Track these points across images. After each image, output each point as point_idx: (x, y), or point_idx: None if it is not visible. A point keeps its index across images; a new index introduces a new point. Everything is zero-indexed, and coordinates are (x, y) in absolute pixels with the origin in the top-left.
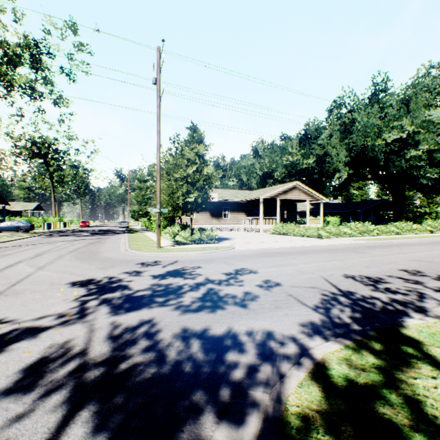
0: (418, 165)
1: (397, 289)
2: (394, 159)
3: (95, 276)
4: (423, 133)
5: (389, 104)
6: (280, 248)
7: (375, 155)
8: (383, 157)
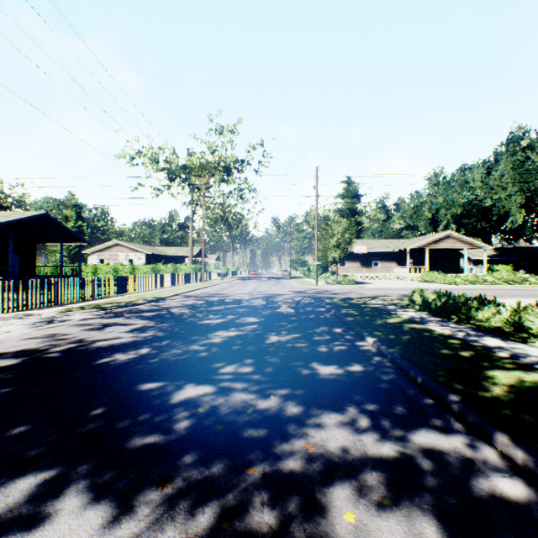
0: None
1: None
2: None
3: (293, 290)
4: None
5: None
6: (396, 288)
7: None
8: None
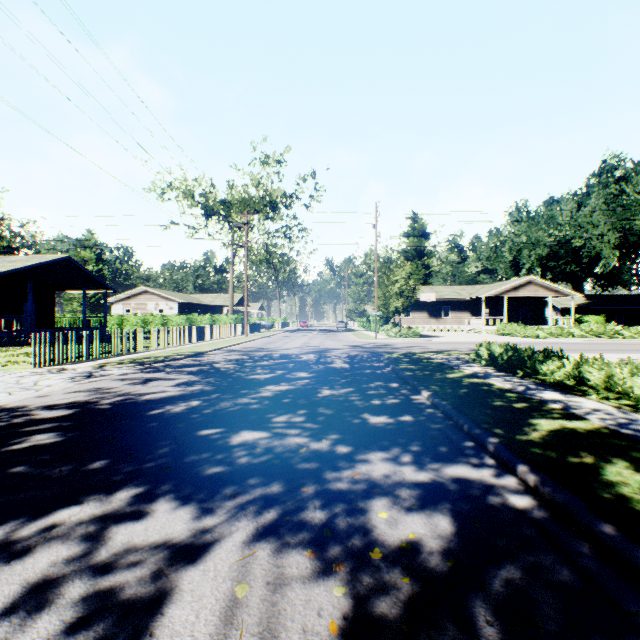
0: None
1: None
2: None
3: (348, 344)
4: None
5: None
6: (467, 341)
7: None
8: None
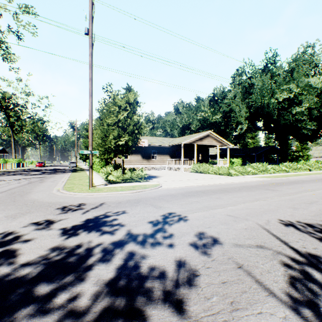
0: (301, 119)
1: None
2: (284, 114)
3: None
4: (304, 95)
5: (277, 74)
6: (201, 186)
7: (269, 111)
8: (276, 112)
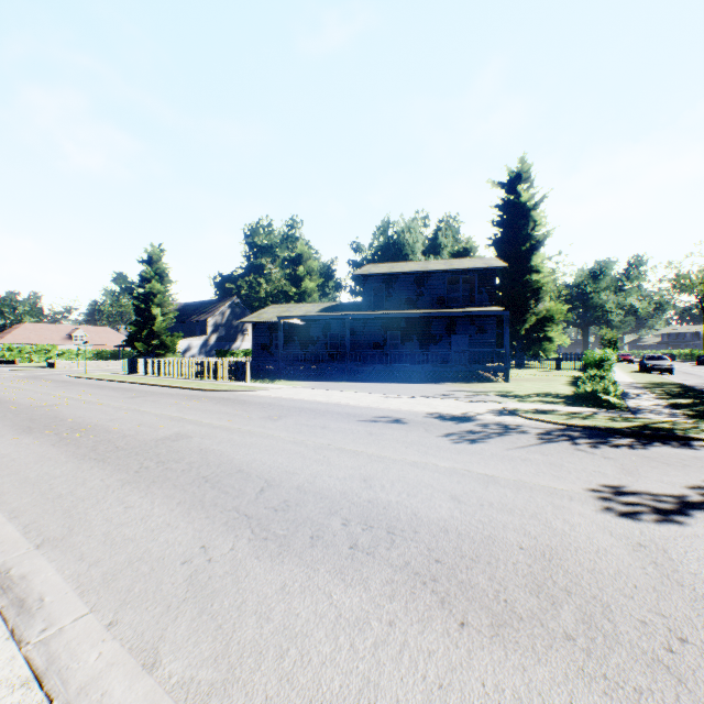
0: None
1: (492, 428)
2: None
3: None
4: None
5: None
6: (56, 534)
7: None
8: None
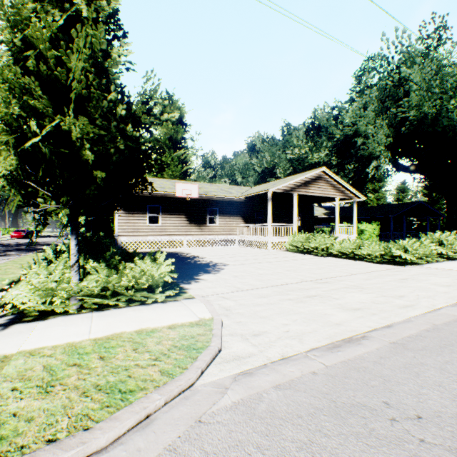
0: None
1: None
2: None
3: None
4: None
5: (444, 65)
6: (408, 344)
7: (448, 126)
8: None
